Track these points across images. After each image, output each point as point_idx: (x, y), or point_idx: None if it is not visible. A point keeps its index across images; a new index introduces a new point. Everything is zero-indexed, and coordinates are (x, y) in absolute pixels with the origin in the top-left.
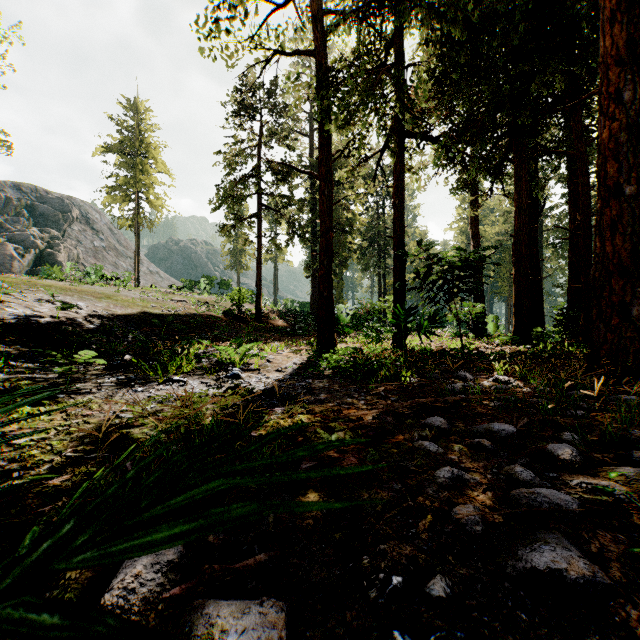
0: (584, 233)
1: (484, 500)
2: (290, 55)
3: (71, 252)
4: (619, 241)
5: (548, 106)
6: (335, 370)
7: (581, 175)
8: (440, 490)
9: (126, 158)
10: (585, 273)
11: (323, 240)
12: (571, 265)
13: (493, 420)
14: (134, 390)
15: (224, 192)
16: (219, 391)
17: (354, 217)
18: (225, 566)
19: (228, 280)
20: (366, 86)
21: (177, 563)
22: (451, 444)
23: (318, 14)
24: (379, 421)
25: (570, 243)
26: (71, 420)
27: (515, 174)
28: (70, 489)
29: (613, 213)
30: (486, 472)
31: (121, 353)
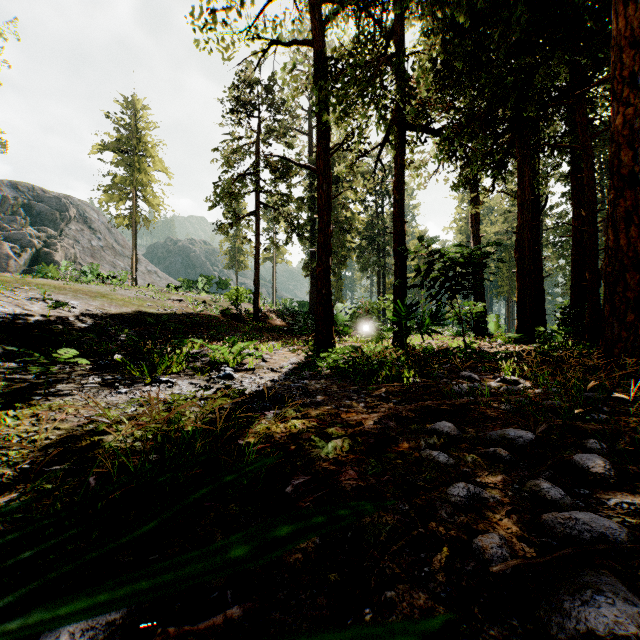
0: (590, 229)
1: (509, 526)
2: (287, 45)
3: (68, 251)
4: (634, 233)
5: (551, 100)
6: (333, 370)
7: (586, 169)
8: (455, 513)
9: (123, 156)
10: (591, 270)
11: (321, 236)
12: (574, 263)
13: (506, 425)
14: (117, 392)
15: (221, 190)
16: (208, 393)
17: (353, 216)
18: (184, 627)
19: (226, 279)
20: (366, 75)
21: (120, 624)
22: (463, 453)
23: (316, 2)
24: (381, 426)
25: (573, 240)
26: (41, 425)
27: (518, 169)
28: (15, 512)
29: (627, 204)
30: (506, 488)
31: (112, 353)
